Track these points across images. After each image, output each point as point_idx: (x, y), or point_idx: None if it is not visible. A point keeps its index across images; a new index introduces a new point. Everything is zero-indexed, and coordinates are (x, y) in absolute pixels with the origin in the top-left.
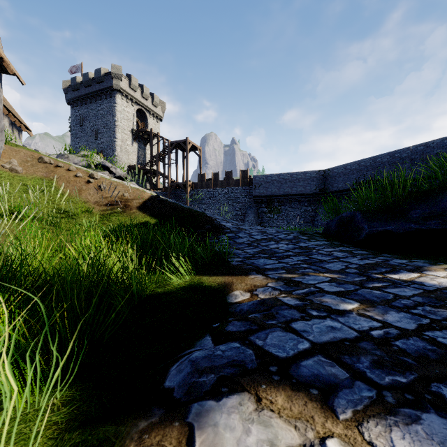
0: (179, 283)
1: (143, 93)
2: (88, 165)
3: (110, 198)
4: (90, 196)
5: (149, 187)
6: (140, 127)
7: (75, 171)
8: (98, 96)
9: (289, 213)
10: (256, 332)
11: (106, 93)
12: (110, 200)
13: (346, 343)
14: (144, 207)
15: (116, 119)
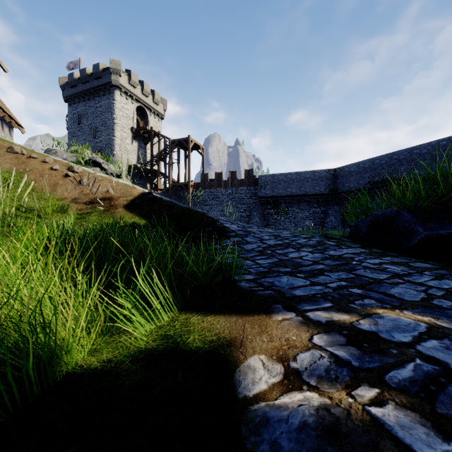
0: (147, 330)
1: (143, 89)
2: (78, 162)
3: (92, 195)
4: (67, 192)
5: (149, 188)
6: (141, 125)
7: (51, 163)
8: (96, 92)
9: (297, 215)
10: None
11: (104, 89)
12: (91, 197)
13: None
14: (133, 206)
15: (115, 117)
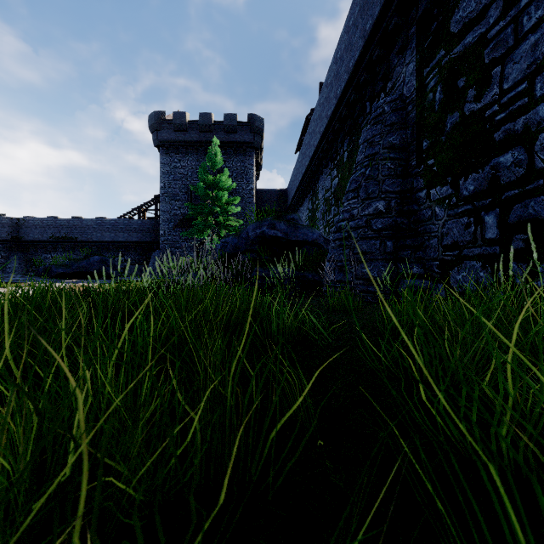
0: None
1: None
2: None
3: None
4: None
5: None
6: None
7: None
8: None
9: None
10: None
11: None
12: None
13: None
14: None
15: None
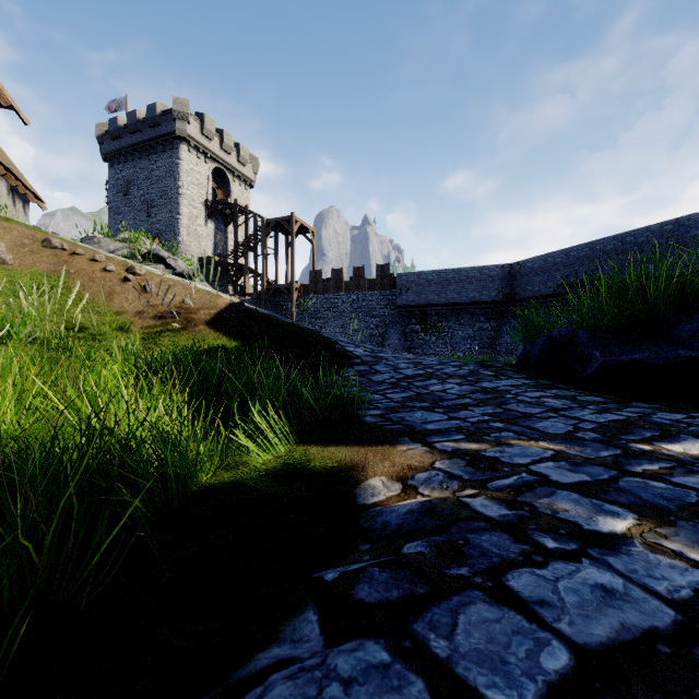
0: (265, 460)
1: (223, 143)
2: (131, 255)
3: (161, 307)
4: (127, 303)
5: (232, 292)
6: (219, 197)
7: (103, 262)
8: (152, 147)
9: (455, 333)
10: (427, 607)
11: (164, 142)
12: (161, 310)
13: (660, 648)
14: (219, 322)
15: (180, 184)
